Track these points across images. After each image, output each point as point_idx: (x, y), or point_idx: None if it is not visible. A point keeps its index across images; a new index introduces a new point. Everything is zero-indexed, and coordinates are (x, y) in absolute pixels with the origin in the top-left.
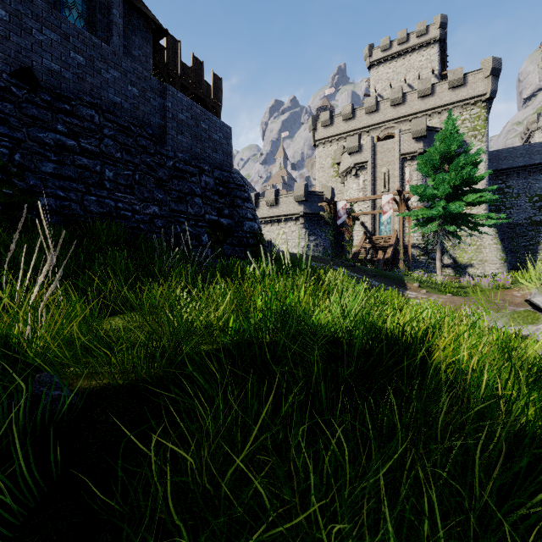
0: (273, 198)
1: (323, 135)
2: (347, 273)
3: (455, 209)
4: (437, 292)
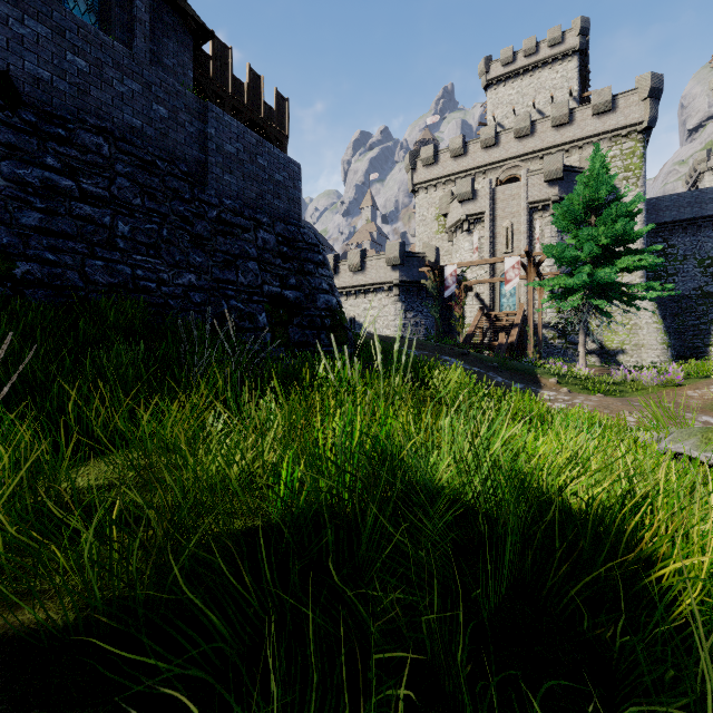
0: (358, 261)
1: (425, 178)
2: (459, 365)
3: (605, 277)
4: (582, 391)
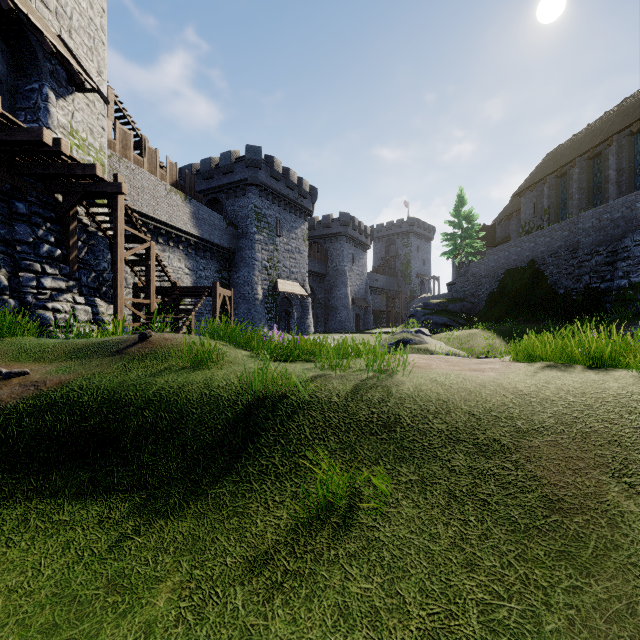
0: None
1: None
2: None
3: None
4: None
